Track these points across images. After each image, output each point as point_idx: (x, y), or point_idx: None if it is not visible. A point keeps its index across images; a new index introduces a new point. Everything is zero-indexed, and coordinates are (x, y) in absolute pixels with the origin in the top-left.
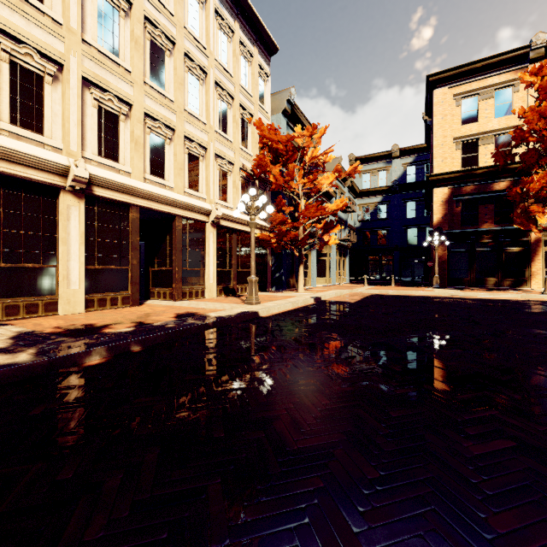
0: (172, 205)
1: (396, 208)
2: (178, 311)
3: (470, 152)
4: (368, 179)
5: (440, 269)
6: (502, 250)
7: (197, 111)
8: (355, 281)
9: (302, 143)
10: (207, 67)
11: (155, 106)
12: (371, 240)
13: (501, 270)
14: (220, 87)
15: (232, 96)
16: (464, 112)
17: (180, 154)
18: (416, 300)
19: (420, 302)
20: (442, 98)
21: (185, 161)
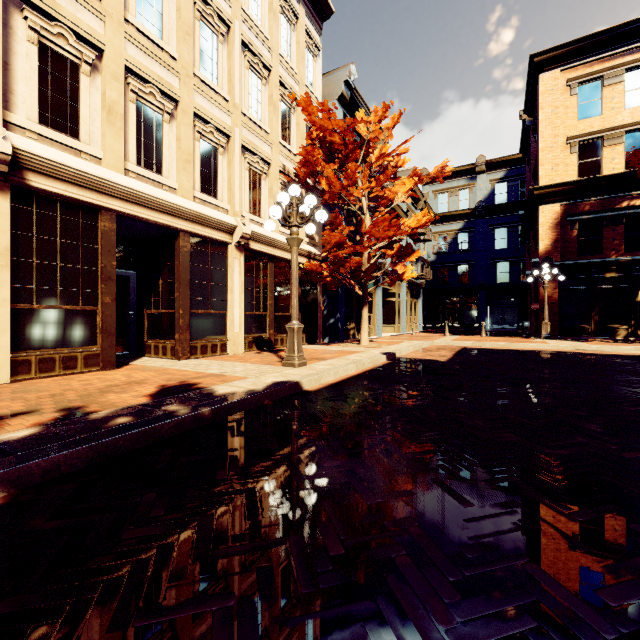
0: (172, 214)
1: (481, 237)
2: (168, 380)
3: (591, 156)
4: (446, 200)
5: (549, 313)
6: (637, 288)
7: (214, 80)
8: (428, 329)
9: (366, 134)
10: (229, 18)
11: (143, 59)
12: (449, 277)
13: (635, 314)
14: (251, 52)
15: (267, 66)
16: (582, 102)
17: (187, 138)
18: (536, 357)
19: (546, 362)
20: (551, 85)
21: (196, 152)
